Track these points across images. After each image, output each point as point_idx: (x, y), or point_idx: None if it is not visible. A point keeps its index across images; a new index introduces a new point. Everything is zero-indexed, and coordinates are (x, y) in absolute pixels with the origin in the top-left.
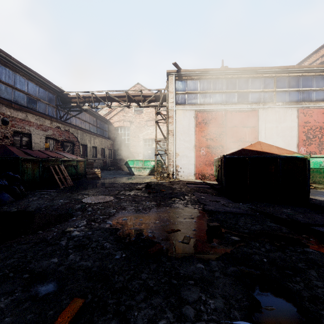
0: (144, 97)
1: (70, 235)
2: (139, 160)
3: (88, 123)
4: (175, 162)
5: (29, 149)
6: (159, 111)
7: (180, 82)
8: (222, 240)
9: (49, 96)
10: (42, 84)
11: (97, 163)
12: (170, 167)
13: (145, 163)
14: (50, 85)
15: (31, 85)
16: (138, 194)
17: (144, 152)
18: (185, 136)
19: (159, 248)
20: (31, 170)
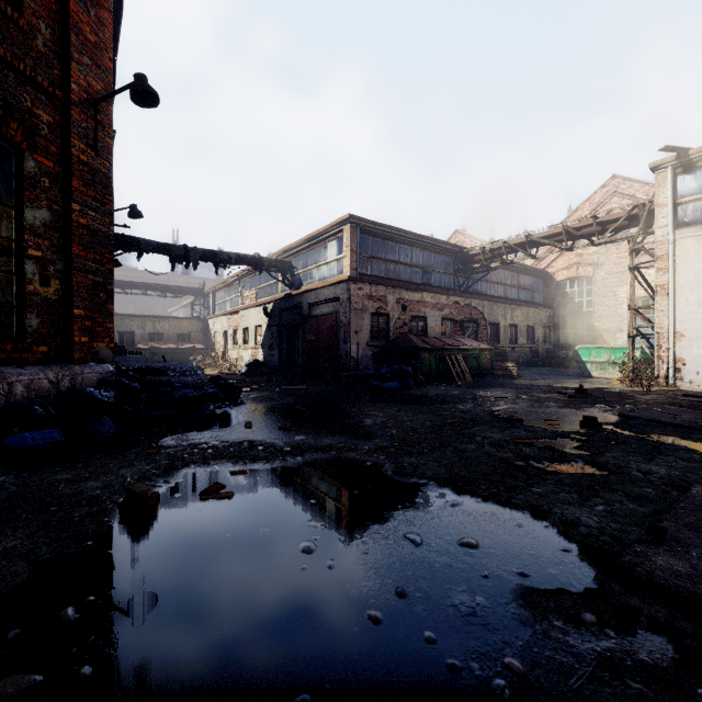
0: (602, 225)
1: (458, 408)
2: (603, 347)
3: (502, 285)
4: (672, 351)
5: (424, 335)
6: (638, 246)
7: (690, 176)
8: (590, 429)
9: (445, 261)
10: (437, 249)
11: (518, 353)
12: (660, 363)
13: (616, 354)
14: (446, 246)
15: (426, 255)
16: (551, 397)
17: None
18: (701, 295)
19: (517, 418)
20: (428, 360)
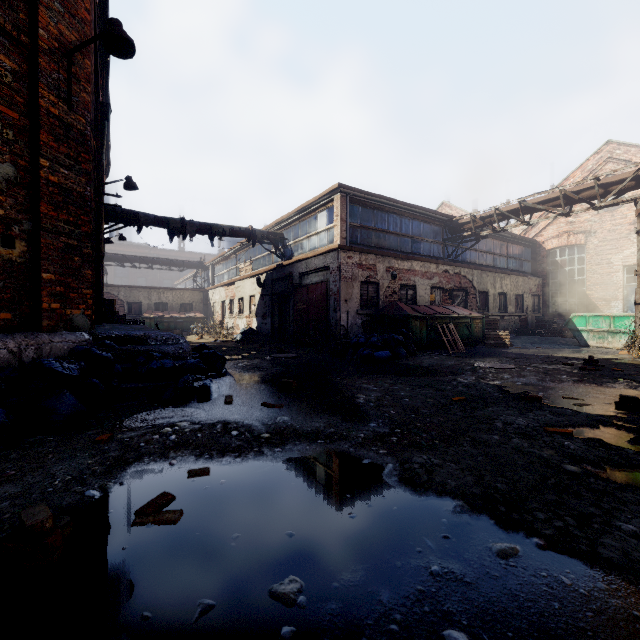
0: (604, 187)
1: (459, 381)
2: (601, 315)
3: (491, 254)
4: None
5: (413, 304)
6: None
7: None
8: (632, 412)
9: (434, 230)
10: (426, 218)
11: (507, 321)
12: None
13: (616, 323)
14: (435, 215)
15: (415, 224)
16: (559, 369)
17: (627, 296)
18: None
19: (535, 396)
20: (418, 329)
